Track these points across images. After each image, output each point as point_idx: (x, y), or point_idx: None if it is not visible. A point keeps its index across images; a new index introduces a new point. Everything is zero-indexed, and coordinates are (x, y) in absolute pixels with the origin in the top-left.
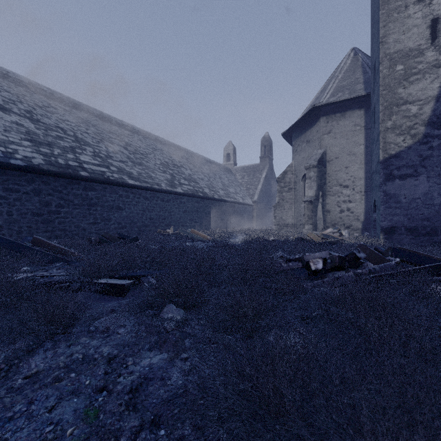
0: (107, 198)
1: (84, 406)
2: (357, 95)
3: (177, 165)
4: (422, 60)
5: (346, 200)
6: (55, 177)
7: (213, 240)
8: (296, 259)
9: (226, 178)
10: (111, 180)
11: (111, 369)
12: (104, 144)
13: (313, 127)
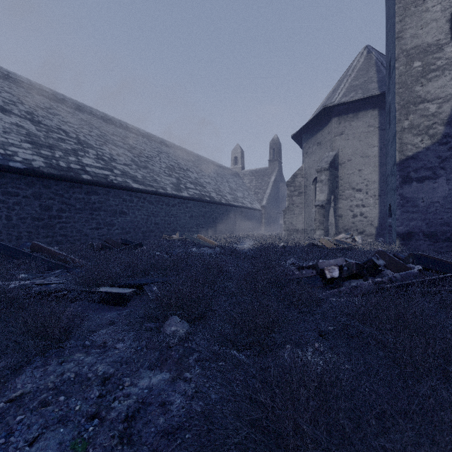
0: (110, 202)
1: (71, 437)
2: (371, 94)
3: (183, 169)
4: (441, 56)
5: (359, 205)
6: (56, 180)
7: (220, 246)
8: (310, 266)
9: (233, 182)
10: (115, 184)
11: (105, 391)
12: (107, 146)
13: (324, 128)
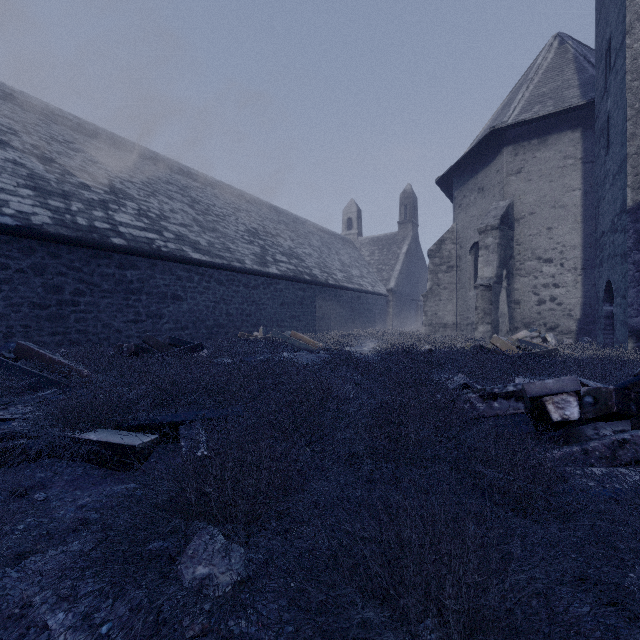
0: (156, 281)
1: None
2: (570, 105)
3: (271, 234)
4: None
5: (548, 284)
6: (70, 246)
7: (326, 349)
8: (510, 394)
9: (346, 255)
10: (164, 253)
11: None
12: (157, 199)
13: (490, 164)
